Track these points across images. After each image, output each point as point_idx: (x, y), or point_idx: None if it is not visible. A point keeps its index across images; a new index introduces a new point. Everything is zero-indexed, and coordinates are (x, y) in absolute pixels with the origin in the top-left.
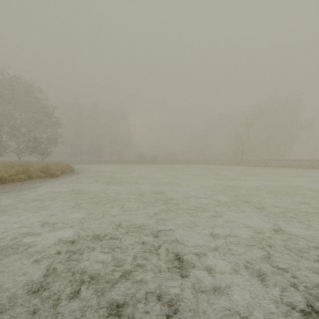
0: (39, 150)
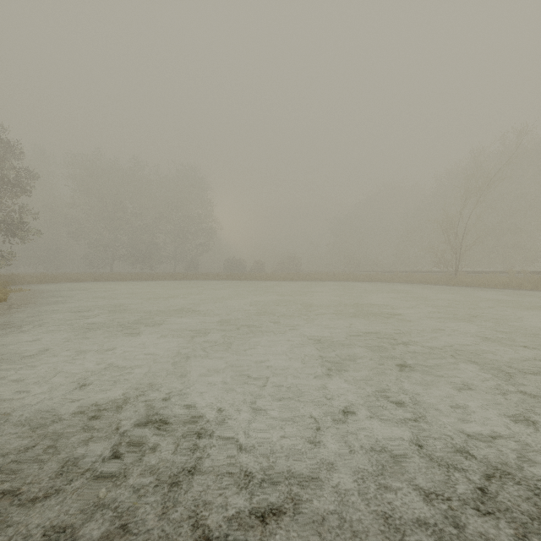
0: None
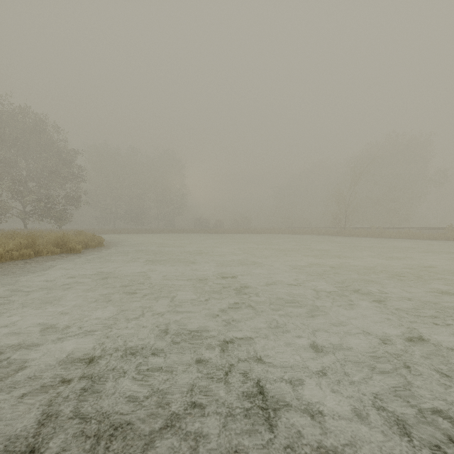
0: (54, 214)
